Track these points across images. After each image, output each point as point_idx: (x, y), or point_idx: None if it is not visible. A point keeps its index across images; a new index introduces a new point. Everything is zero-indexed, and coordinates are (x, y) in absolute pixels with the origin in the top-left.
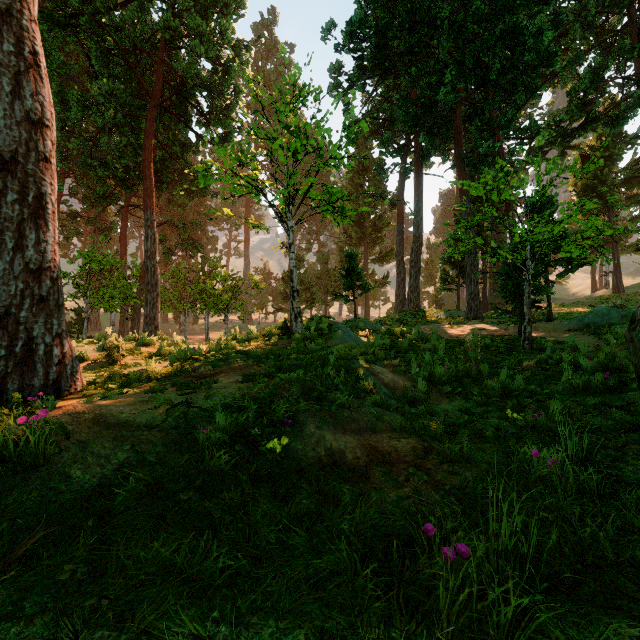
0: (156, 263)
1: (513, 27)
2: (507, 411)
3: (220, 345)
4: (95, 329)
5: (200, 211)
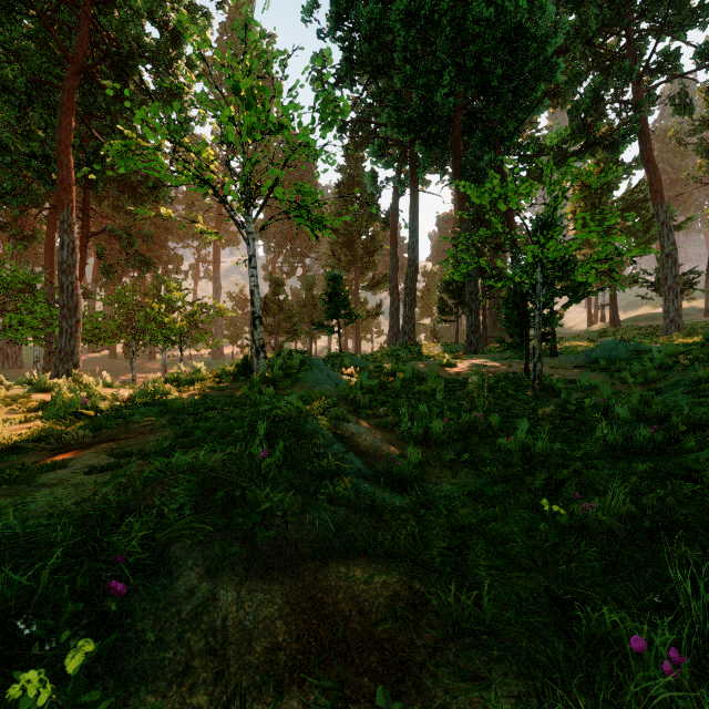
0: (76, 280)
1: (516, 28)
2: (542, 502)
3: (147, 390)
4: (14, 366)
5: (158, 223)
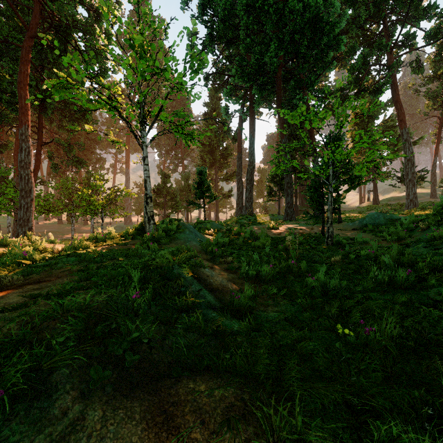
0: (30, 172)
1: (316, 15)
2: (337, 326)
3: (74, 245)
4: None
5: (90, 137)
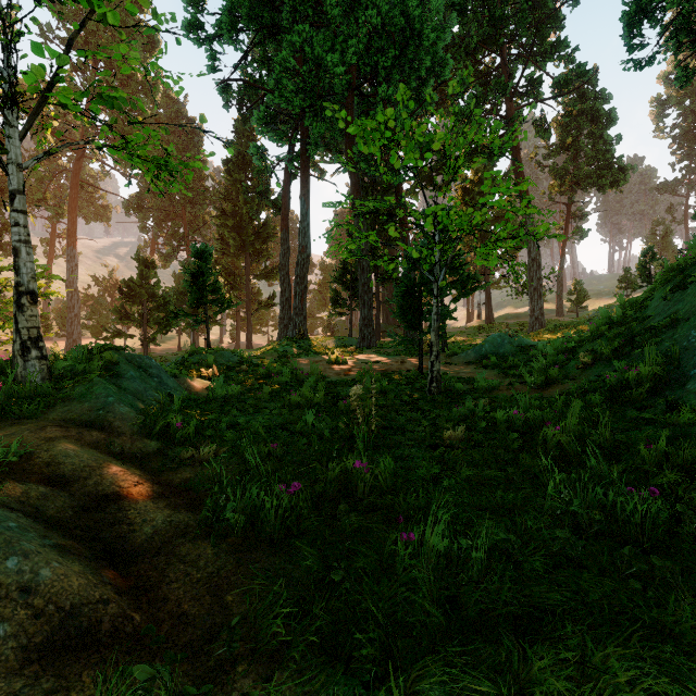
0: None
1: (409, 6)
2: None
3: None
4: None
5: None
